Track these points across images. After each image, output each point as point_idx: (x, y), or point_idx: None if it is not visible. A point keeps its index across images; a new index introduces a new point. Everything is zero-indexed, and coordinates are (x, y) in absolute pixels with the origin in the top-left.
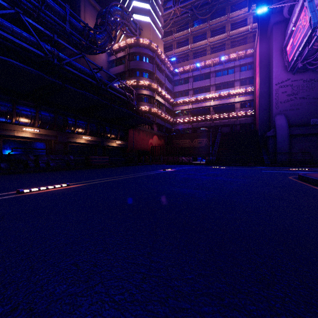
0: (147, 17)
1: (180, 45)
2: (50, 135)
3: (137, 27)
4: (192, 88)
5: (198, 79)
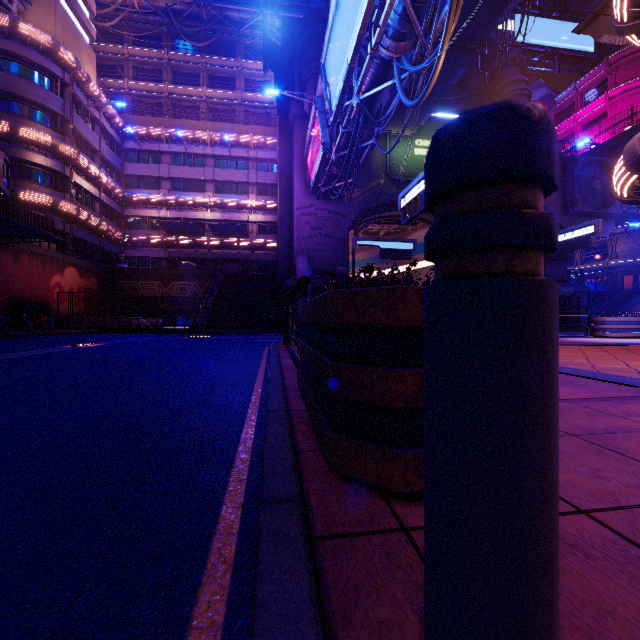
0: None
1: (143, 75)
2: None
3: None
4: (167, 177)
5: (181, 162)
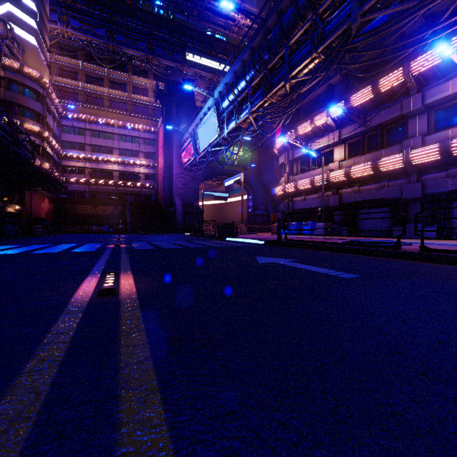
0: (31, 36)
1: (64, 74)
2: None
3: (21, 48)
4: (90, 144)
5: (98, 135)
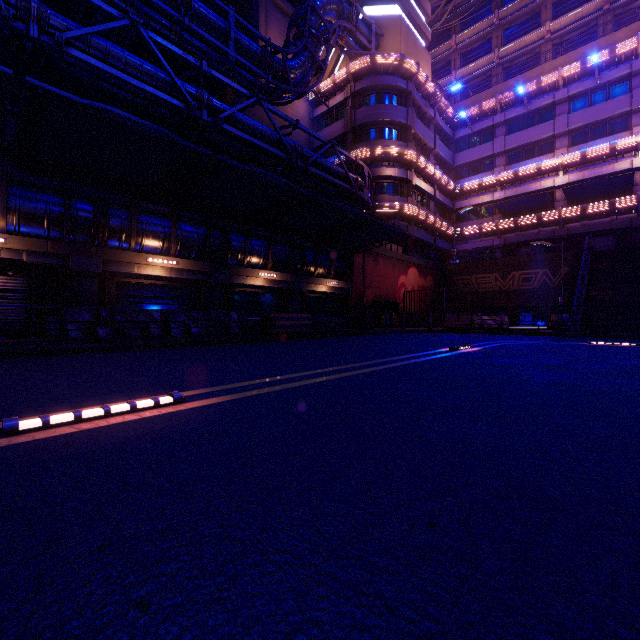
0: (393, 6)
1: (470, 58)
2: (197, 271)
3: (372, 31)
4: (502, 151)
5: (519, 127)
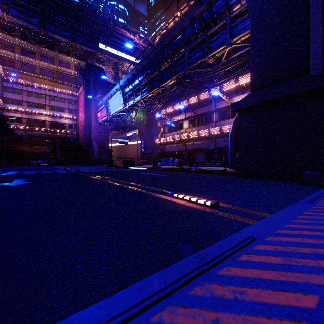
0: None
1: (3, 46)
2: None
3: None
4: (26, 101)
5: (33, 95)
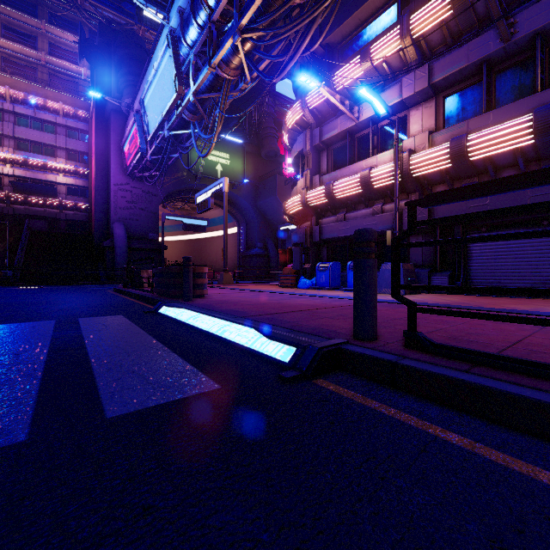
0: None
1: None
2: None
3: None
4: None
5: None
